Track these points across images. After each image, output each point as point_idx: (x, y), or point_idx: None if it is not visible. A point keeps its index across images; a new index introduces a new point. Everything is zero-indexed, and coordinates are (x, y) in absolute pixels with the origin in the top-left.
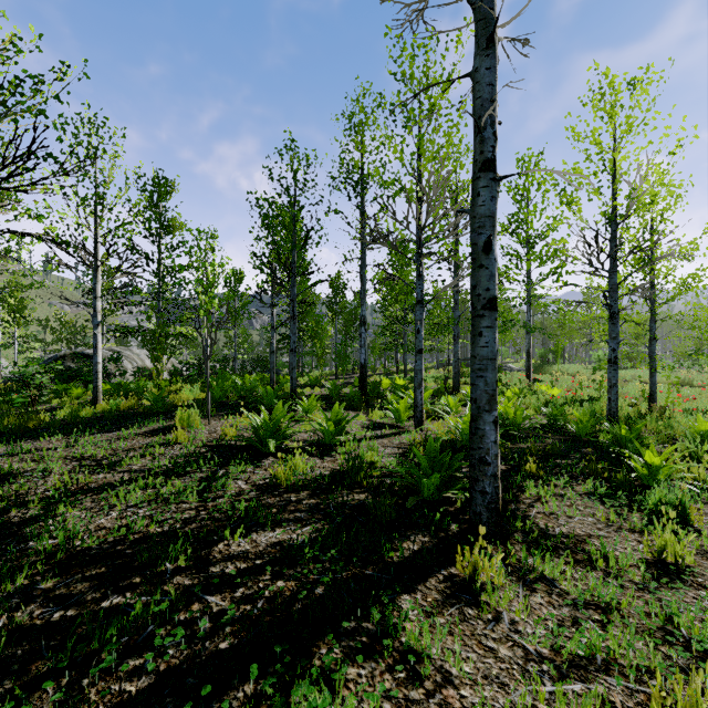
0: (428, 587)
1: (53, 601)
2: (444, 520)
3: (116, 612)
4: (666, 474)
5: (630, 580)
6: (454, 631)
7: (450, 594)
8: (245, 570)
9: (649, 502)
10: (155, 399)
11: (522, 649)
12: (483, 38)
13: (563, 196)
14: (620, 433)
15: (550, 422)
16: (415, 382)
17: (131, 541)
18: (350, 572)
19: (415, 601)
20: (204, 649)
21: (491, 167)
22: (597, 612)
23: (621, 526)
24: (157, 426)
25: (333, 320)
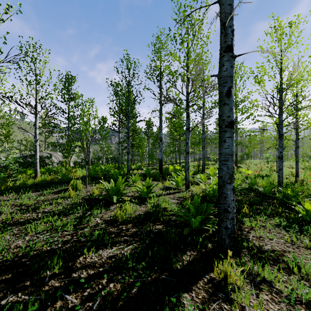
0: (199, 288)
1: None
2: (204, 241)
3: (8, 308)
4: None
5: None
6: None
7: (212, 293)
8: (92, 275)
9: None
10: (62, 176)
11: None
12: None
13: (256, 79)
14: (287, 192)
15: (250, 186)
16: (185, 167)
17: (31, 256)
18: (153, 276)
19: (191, 298)
20: None
21: (230, 50)
22: (302, 306)
23: (299, 244)
24: (61, 188)
25: (147, 139)
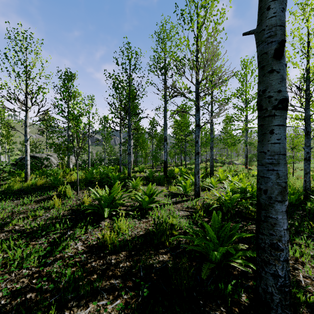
0: None
1: None
2: (233, 288)
3: None
4: None
5: None
6: None
7: None
8: None
9: None
10: (54, 179)
11: None
12: None
13: None
14: None
15: None
16: (195, 170)
17: None
18: None
19: None
20: None
21: None
22: None
23: None
24: (48, 196)
25: (151, 140)
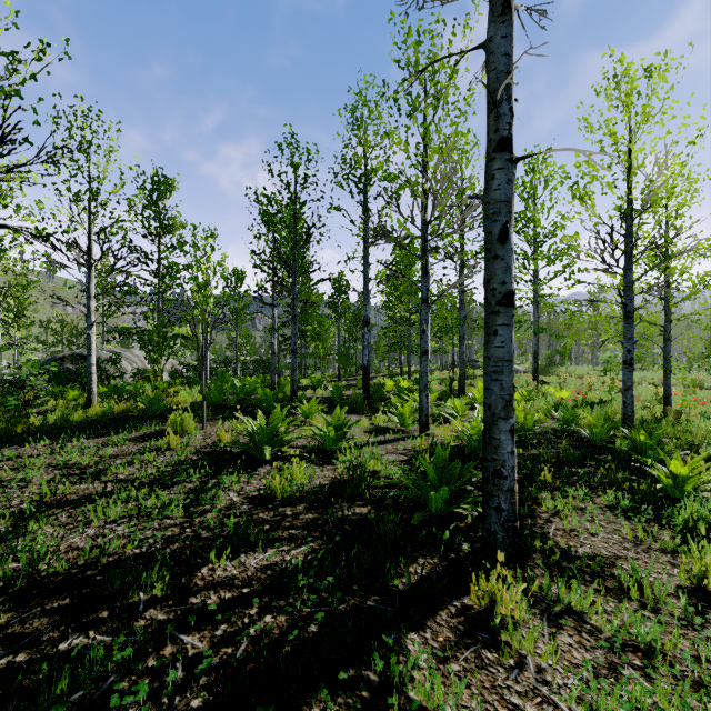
0: (439, 623)
1: (2, 642)
2: (454, 538)
3: (74, 656)
4: (693, 484)
5: (669, 613)
6: (470, 681)
7: (465, 632)
8: (229, 601)
9: (680, 518)
10: (150, 402)
11: (553, 708)
12: (499, 2)
13: (575, 190)
14: (638, 439)
15: (561, 426)
16: (420, 384)
17: (103, 565)
18: (349, 603)
19: (424, 641)
20: (172, 709)
21: (507, 147)
22: (637, 655)
23: (650, 545)
24: (149, 431)
25: (336, 321)
